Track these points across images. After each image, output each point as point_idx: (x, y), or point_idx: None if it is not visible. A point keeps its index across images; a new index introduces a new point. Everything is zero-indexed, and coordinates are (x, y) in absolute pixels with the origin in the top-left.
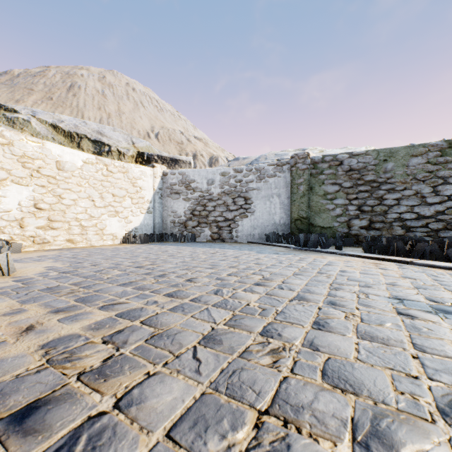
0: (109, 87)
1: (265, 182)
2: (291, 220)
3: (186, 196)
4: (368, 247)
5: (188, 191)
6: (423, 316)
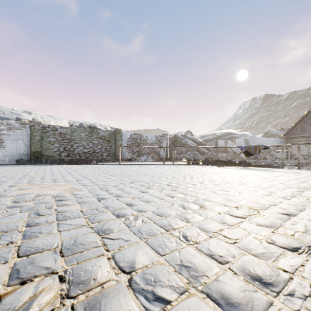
0: None
1: (14, 131)
2: (31, 152)
3: None
4: (70, 162)
5: None
6: (85, 168)
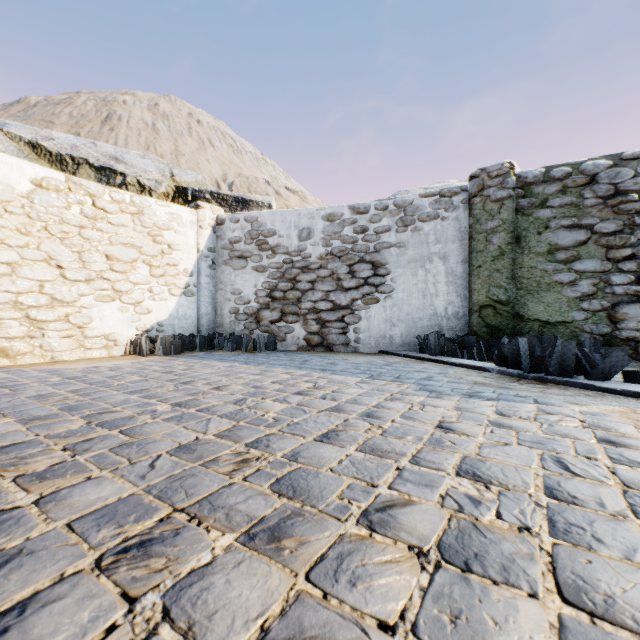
0: (162, 118)
1: (416, 231)
2: (471, 308)
3: (258, 263)
4: None
5: (263, 252)
6: None
